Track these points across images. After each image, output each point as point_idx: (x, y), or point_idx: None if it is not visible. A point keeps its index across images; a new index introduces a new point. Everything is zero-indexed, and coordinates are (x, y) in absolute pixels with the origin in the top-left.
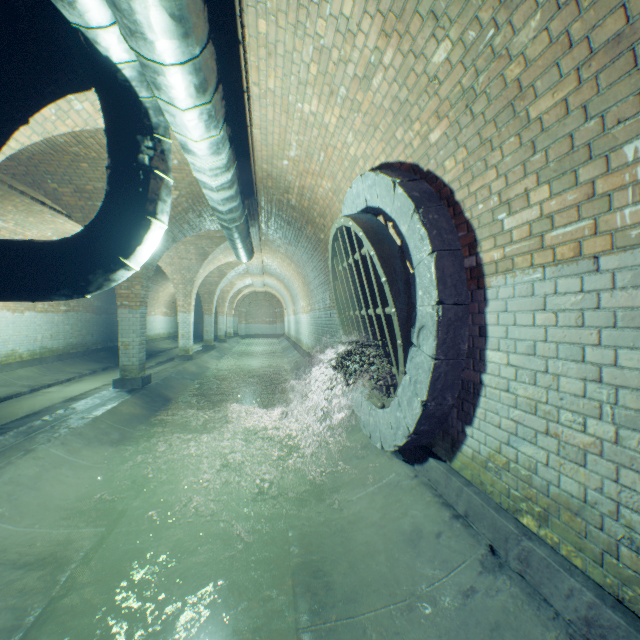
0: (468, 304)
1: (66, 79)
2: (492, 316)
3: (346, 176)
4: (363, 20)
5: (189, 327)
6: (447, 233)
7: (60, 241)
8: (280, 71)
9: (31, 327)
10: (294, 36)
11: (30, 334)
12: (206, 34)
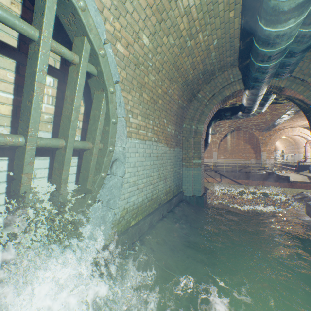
0: None
1: None
2: None
3: None
4: None
5: None
6: None
7: None
8: None
9: None
10: None
11: None
12: None
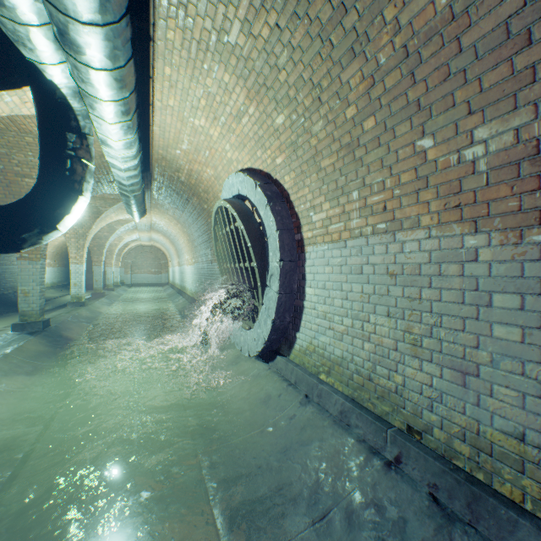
0: (297, 261)
1: (2, 80)
2: (308, 268)
3: (225, 169)
4: (236, 87)
5: (82, 277)
6: (286, 219)
7: None
8: (179, 97)
9: None
10: (190, 81)
11: None
12: (134, 85)
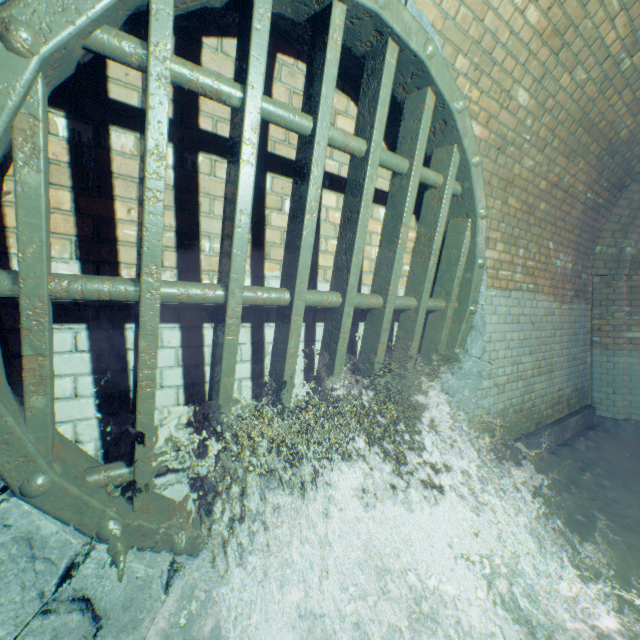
0: None
1: None
2: None
3: None
4: None
5: None
6: None
7: None
8: None
9: None
10: None
11: None
12: None
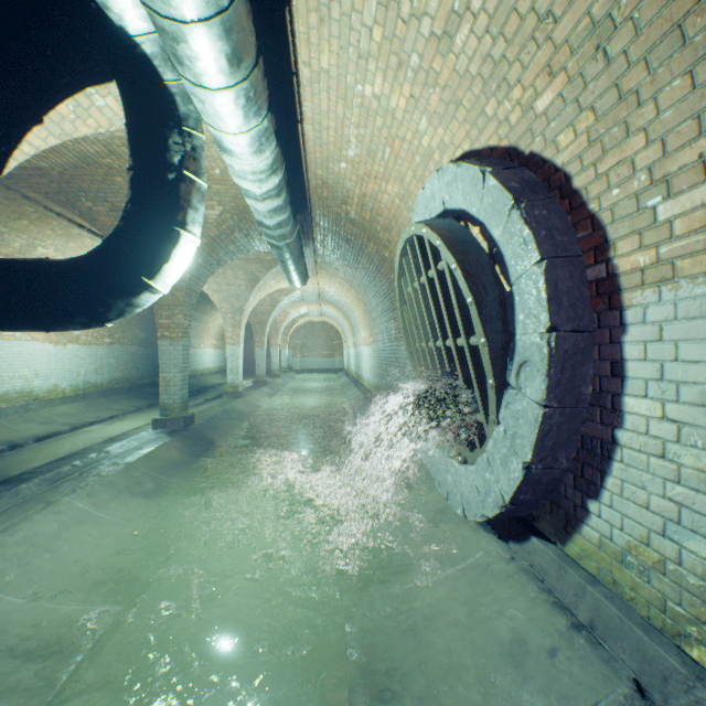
0: (593, 331)
1: (83, 67)
2: (634, 347)
3: (417, 176)
4: None
5: (238, 361)
6: (561, 234)
7: (74, 259)
8: (335, 43)
9: (74, 361)
10: None
11: (73, 368)
12: None
